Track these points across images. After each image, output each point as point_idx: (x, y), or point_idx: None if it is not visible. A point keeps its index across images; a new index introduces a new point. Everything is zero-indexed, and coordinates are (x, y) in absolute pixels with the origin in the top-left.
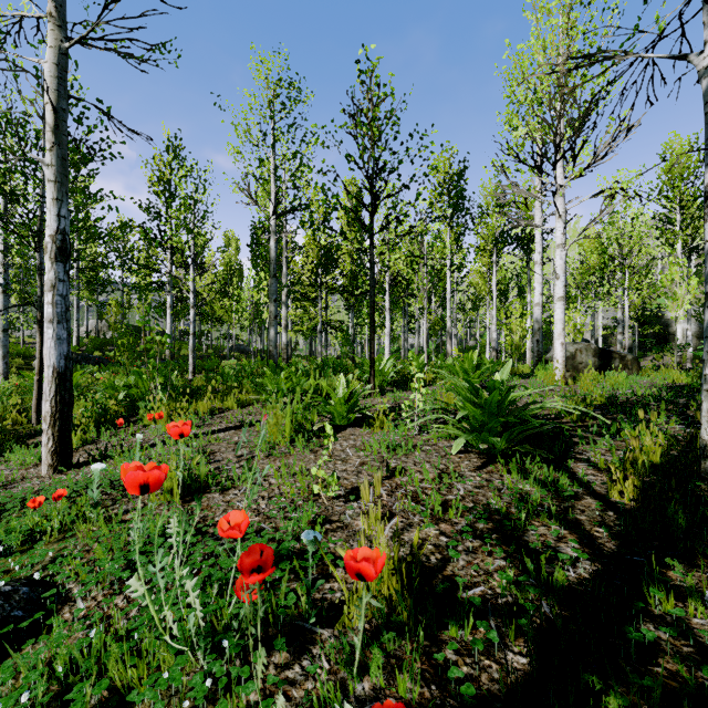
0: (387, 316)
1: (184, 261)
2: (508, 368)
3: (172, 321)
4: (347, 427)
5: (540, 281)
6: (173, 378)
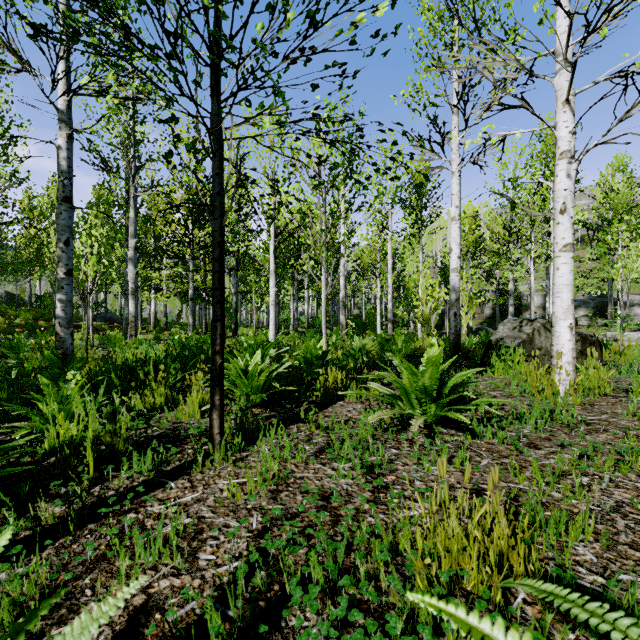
0: (272, 281)
1: None
2: None
3: None
4: None
5: (458, 241)
6: None
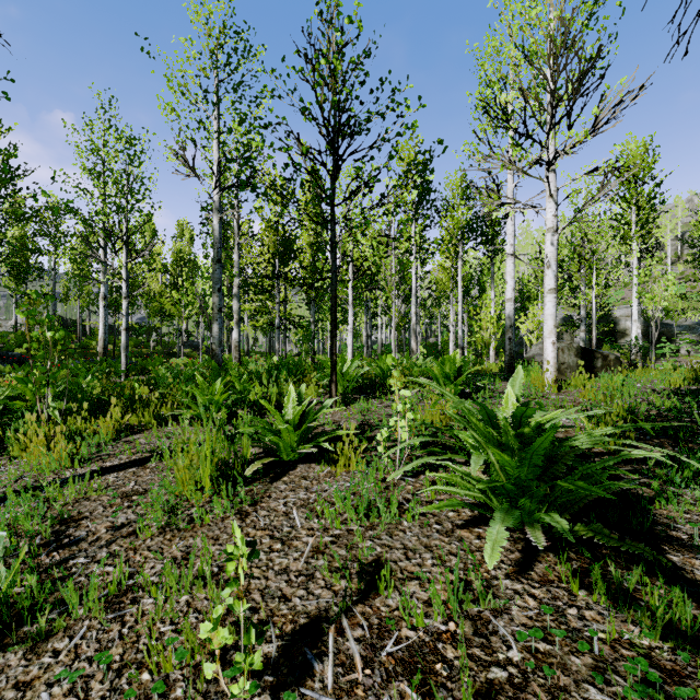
0: (350, 311)
1: (113, 243)
2: (520, 379)
3: (106, 314)
4: (298, 462)
5: (512, 275)
6: (84, 385)
